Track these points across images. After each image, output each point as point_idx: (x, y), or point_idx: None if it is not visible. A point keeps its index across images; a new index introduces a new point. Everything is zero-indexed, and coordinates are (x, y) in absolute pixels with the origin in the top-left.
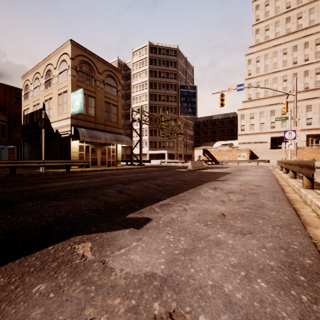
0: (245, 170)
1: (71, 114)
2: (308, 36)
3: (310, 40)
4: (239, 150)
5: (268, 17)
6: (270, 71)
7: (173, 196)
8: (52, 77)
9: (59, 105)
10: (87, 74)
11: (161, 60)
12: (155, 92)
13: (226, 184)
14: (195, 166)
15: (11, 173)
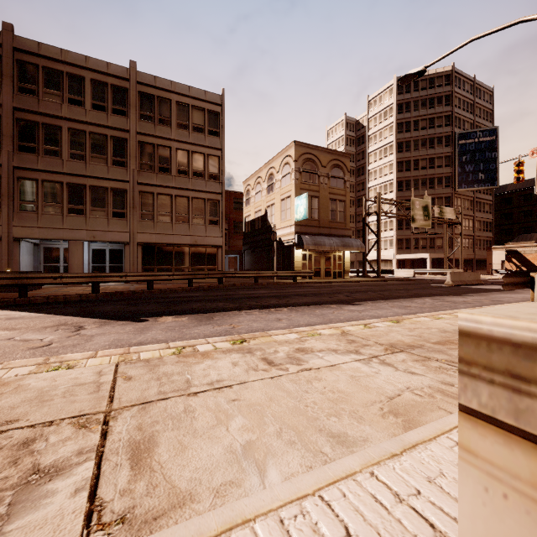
0: None
1: (295, 221)
2: None
3: None
4: None
5: None
6: None
7: (387, 300)
8: (274, 181)
9: (282, 212)
10: (310, 173)
11: (419, 101)
12: (407, 157)
13: (459, 298)
14: (459, 279)
15: (255, 282)
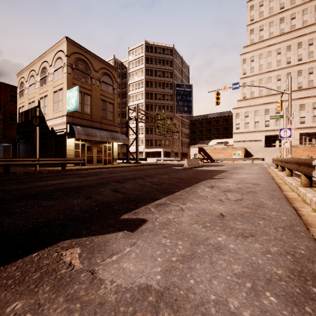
0: (241, 168)
1: (67, 111)
2: (302, 37)
3: (303, 40)
4: (234, 148)
5: (263, 17)
6: (264, 70)
7: (170, 195)
8: (47, 74)
9: (55, 103)
10: (82, 72)
11: (157, 59)
12: (151, 91)
13: (223, 182)
14: (191, 164)
15: (5, 171)
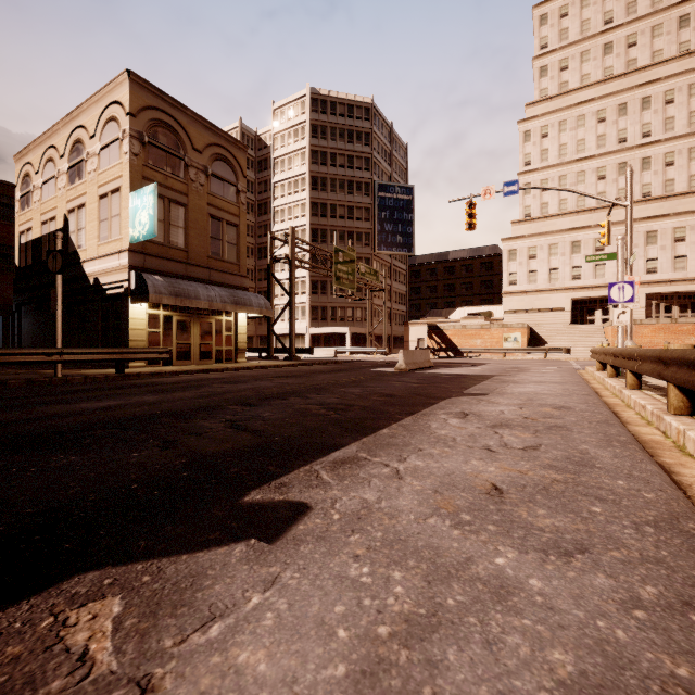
0: (522, 370)
1: (130, 242)
2: (650, 85)
3: (653, 93)
4: (505, 326)
5: (567, 41)
6: (570, 157)
7: (366, 437)
8: (85, 156)
9: (102, 222)
10: (167, 152)
11: (337, 129)
12: (323, 199)
13: (488, 404)
14: (412, 361)
15: None
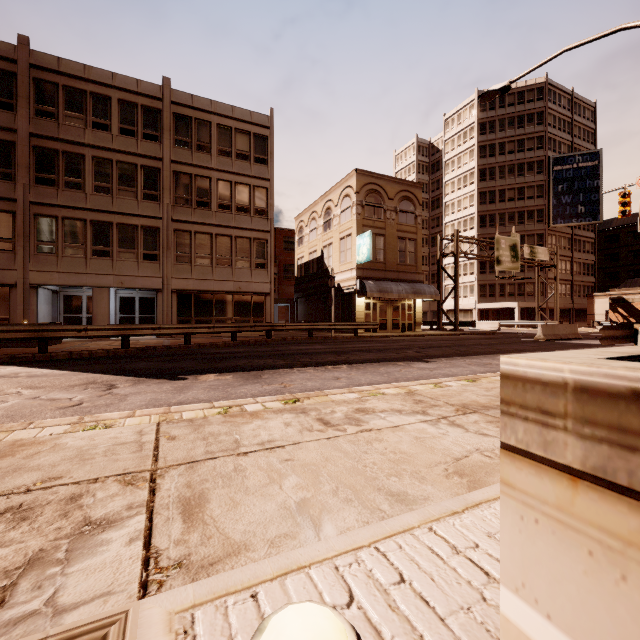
0: None
1: (356, 263)
2: None
3: None
4: None
5: None
6: None
7: (465, 356)
8: (332, 217)
9: (341, 253)
10: (374, 207)
11: (506, 119)
12: (491, 187)
13: None
14: (552, 333)
15: (309, 335)
